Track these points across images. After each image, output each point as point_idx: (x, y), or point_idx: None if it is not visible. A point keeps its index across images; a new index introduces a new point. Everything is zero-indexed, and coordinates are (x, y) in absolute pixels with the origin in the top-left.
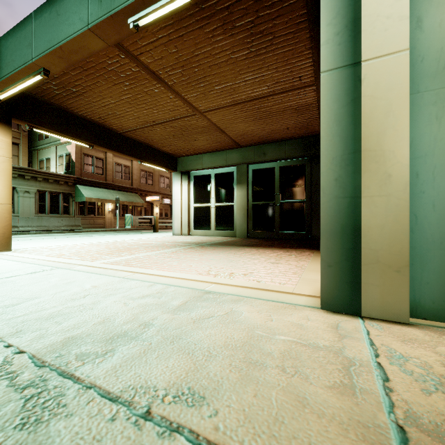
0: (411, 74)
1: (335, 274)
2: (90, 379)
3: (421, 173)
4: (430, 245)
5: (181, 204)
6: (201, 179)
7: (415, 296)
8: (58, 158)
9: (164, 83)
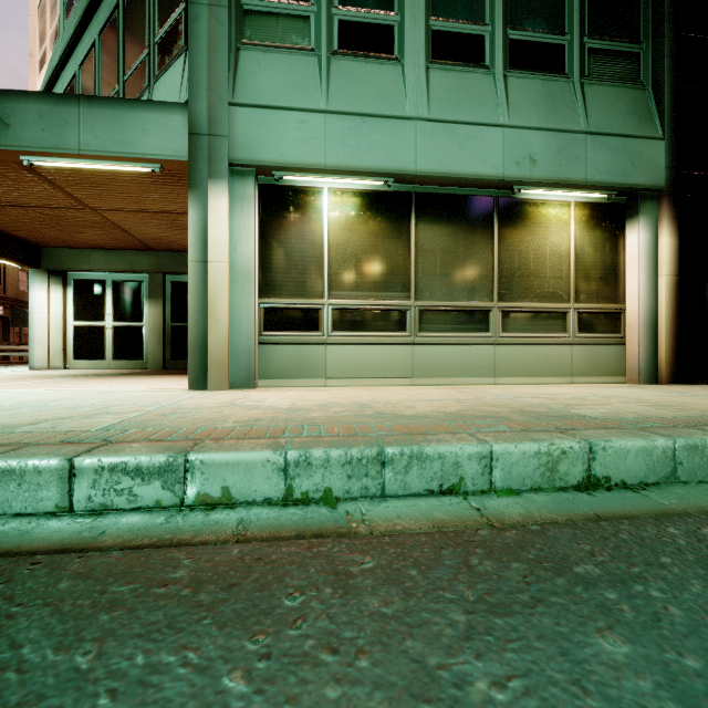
0: (232, 272)
1: (196, 371)
2: (58, 404)
3: (236, 320)
4: (239, 354)
5: (50, 321)
6: (89, 285)
7: (234, 379)
8: None
9: (40, 175)
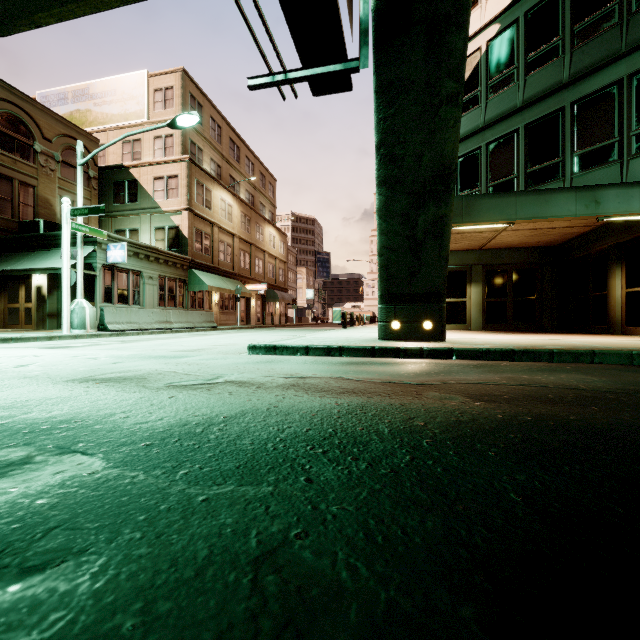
0: None
1: None
2: None
3: None
4: None
5: None
6: None
7: None
8: (155, 231)
9: None
